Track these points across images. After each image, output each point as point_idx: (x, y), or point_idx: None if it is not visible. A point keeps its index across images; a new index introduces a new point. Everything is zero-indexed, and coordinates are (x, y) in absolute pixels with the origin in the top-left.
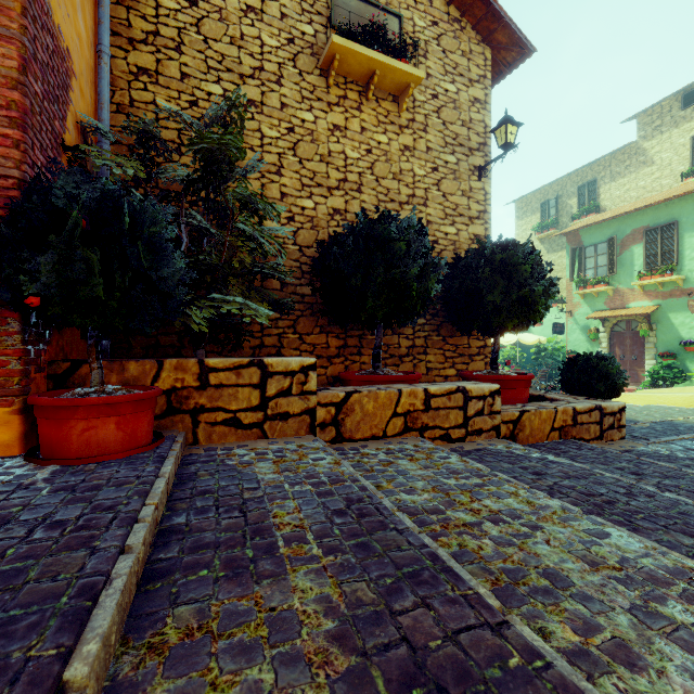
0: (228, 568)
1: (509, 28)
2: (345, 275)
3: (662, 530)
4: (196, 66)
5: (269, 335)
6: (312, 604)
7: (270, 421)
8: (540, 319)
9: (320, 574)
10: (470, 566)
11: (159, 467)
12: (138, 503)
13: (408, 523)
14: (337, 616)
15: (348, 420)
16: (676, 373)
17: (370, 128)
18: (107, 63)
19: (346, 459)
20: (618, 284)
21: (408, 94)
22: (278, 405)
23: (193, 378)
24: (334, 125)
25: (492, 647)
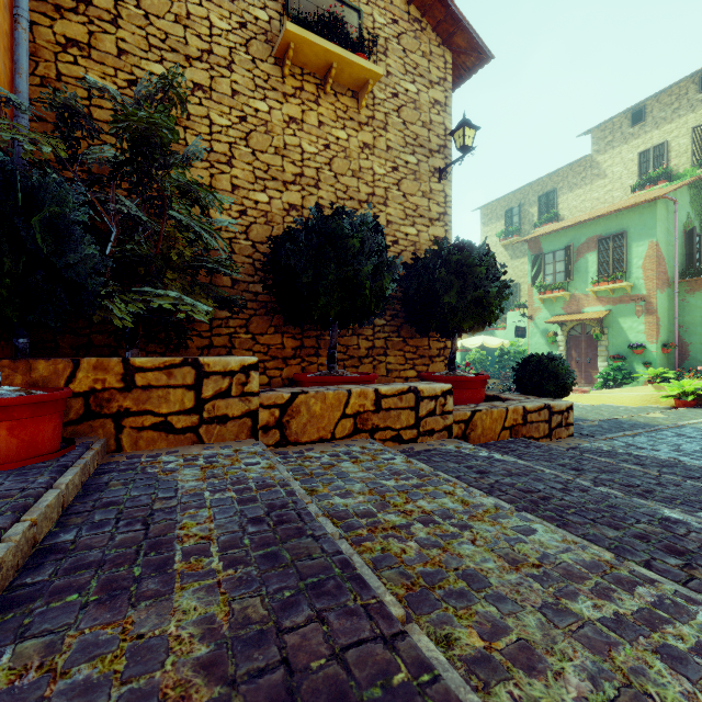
0: (104, 591)
1: (467, 33)
2: (297, 272)
3: (589, 524)
4: (136, 43)
5: (219, 335)
6: (191, 627)
7: (206, 424)
8: (495, 320)
9: (211, 590)
10: (388, 571)
11: (56, 478)
12: (8, 520)
13: (329, 528)
14: (215, 639)
15: (294, 422)
16: (624, 374)
17: (328, 123)
18: (26, 29)
19: (287, 463)
20: (574, 290)
21: (367, 91)
22: (215, 407)
23: (116, 379)
24: (290, 117)
25: (380, 663)
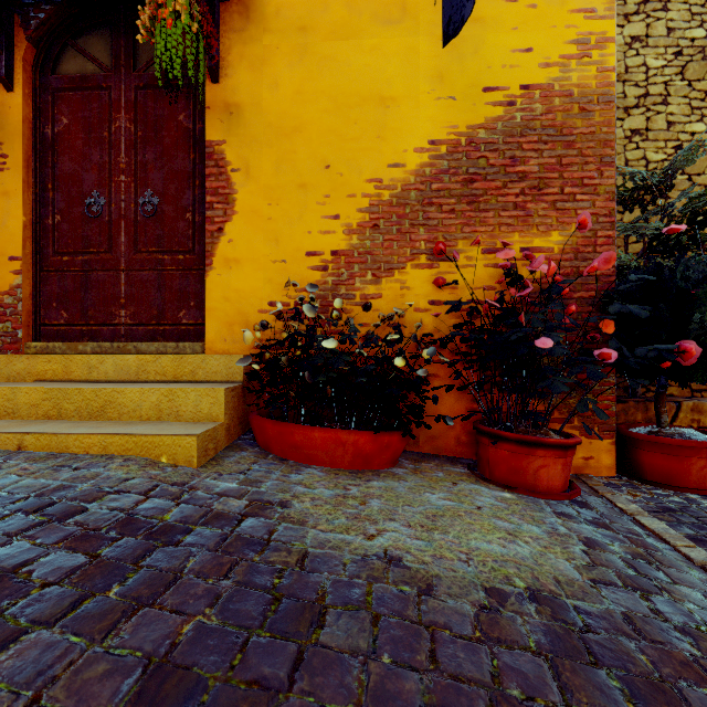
0: None
1: None
2: None
3: None
4: None
5: None
6: None
7: None
8: None
9: None
10: None
11: None
12: None
13: None
14: None
15: None
16: None
17: None
18: None
19: None
20: None
21: None
22: None
23: None
24: None
25: None
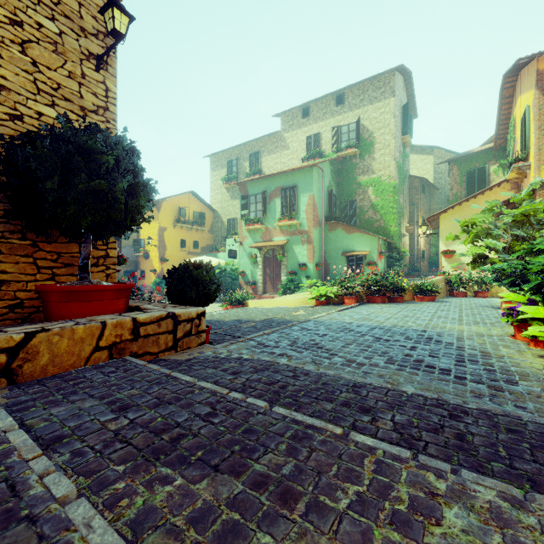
0: None
1: None
2: None
3: None
4: None
5: None
6: None
7: None
8: (133, 222)
9: None
10: None
11: None
12: None
13: None
14: None
15: None
16: (295, 285)
17: None
18: None
19: None
20: (268, 224)
21: None
22: None
23: None
24: None
25: None
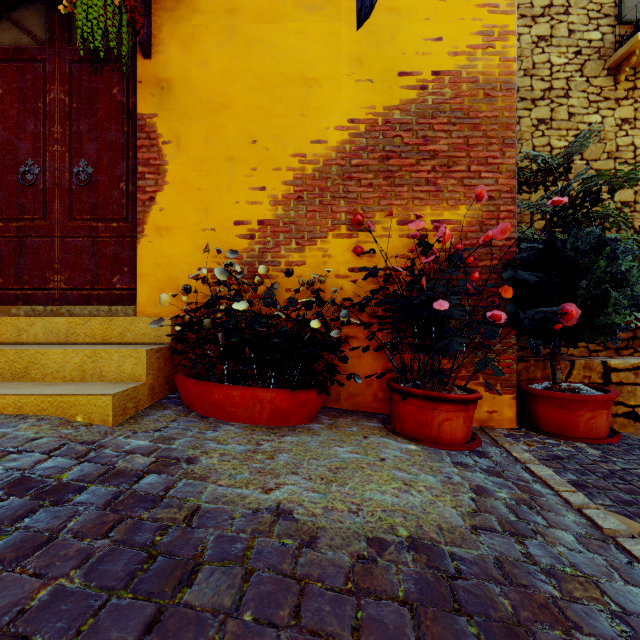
0: None
1: None
2: None
3: None
4: None
5: None
6: None
7: None
8: None
9: None
10: None
11: None
12: None
13: None
14: None
15: None
16: None
17: None
18: None
19: None
20: None
21: None
22: None
23: (597, 376)
24: (622, 119)
25: None
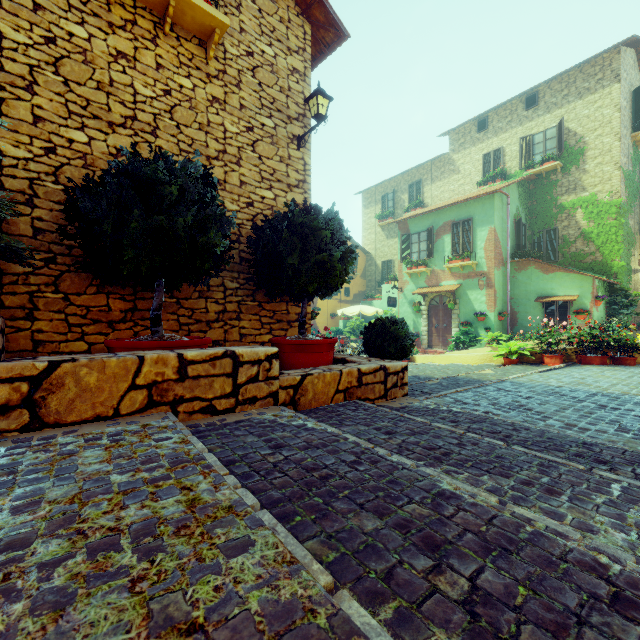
0: None
1: (324, 6)
2: (102, 220)
3: (354, 512)
4: None
5: (13, 293)
6: None
7: None
8: (341, 284)
9: None
10: None
11: None
12: None
13: None
14: None
15: (53, 398)
16: (471, 338)
17: (169, 67)
18: None
19: (6, 456)
20: (434, 266)
21: (214, 40)
22: None
23: None
24: (118, 51)
25: None
